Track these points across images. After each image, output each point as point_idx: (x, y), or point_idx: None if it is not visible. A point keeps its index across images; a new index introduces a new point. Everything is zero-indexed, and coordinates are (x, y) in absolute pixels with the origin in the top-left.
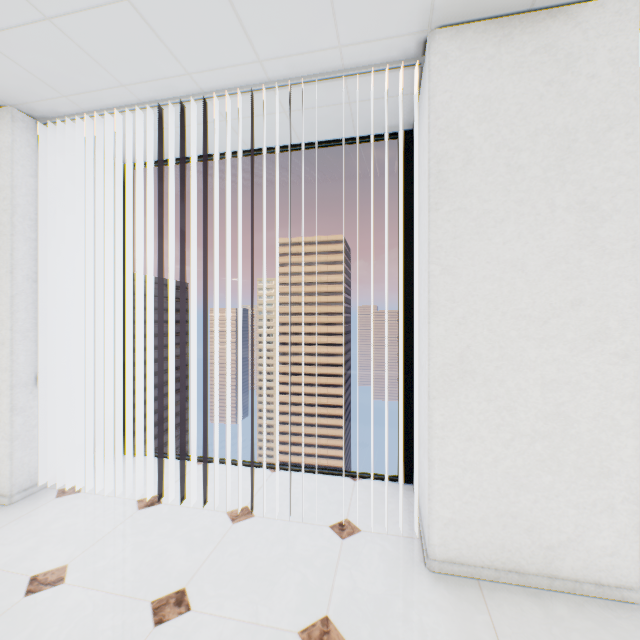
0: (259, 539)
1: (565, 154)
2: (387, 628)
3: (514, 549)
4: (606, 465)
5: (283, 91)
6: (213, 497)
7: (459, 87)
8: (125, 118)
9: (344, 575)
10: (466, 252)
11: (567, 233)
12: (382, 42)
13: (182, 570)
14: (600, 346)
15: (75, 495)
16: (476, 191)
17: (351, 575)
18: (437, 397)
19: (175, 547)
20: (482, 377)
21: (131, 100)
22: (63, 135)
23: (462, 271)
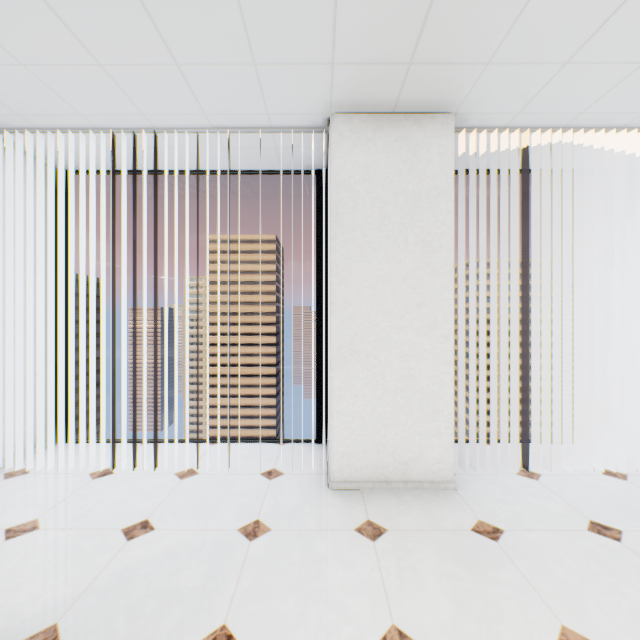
0: (204, 486)
1: (414, 209)
2: (299, 519)
3: (384, 467)
4: (436, 406)
5: (223, 134)
6: (161, 465)
7: (350, 156)
8: (76, 136)
9: (271, 498)
10: (355, 269)
11: (415, 260)
12: (299, 116)
13: (143, 510)
14: (433, 332)
15: (24, 476)
16: (361, 228)
17: (276, 498)
18: (336, 369)
19: (134, 498)
20: (365, 354)
21: (85, 125)
22: (6, 142)
23: (352, 282)
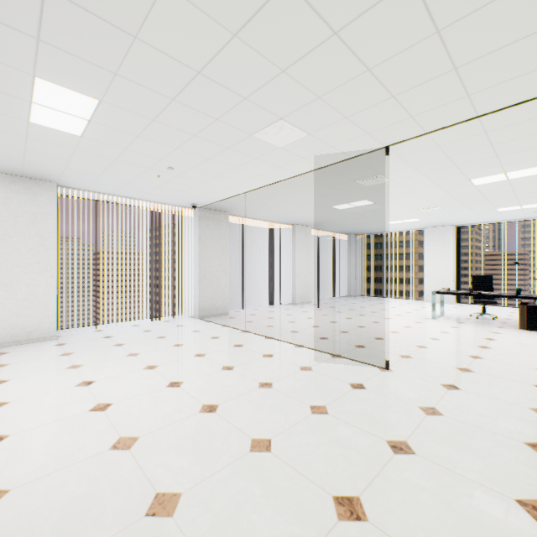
0: None
1: (35, 220)
2: None
3: (17, 335)
4: (48, 305)
5: None
6: None
7: None
8: None
9: None
10: None
11: (36, 242)
12: None
13: None
14: (46, 274)
15: None
16: (3, 226)
17: None
18: None
19: None
20: (5, 284)
21: None
22: None
23: None
